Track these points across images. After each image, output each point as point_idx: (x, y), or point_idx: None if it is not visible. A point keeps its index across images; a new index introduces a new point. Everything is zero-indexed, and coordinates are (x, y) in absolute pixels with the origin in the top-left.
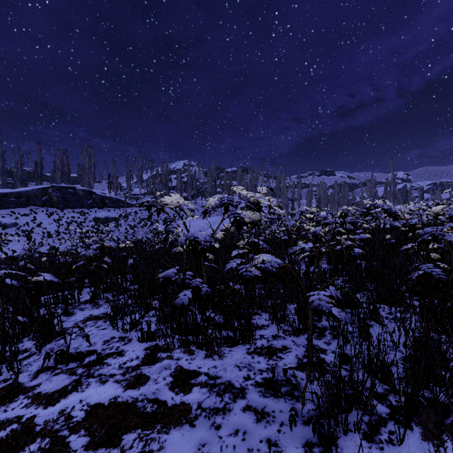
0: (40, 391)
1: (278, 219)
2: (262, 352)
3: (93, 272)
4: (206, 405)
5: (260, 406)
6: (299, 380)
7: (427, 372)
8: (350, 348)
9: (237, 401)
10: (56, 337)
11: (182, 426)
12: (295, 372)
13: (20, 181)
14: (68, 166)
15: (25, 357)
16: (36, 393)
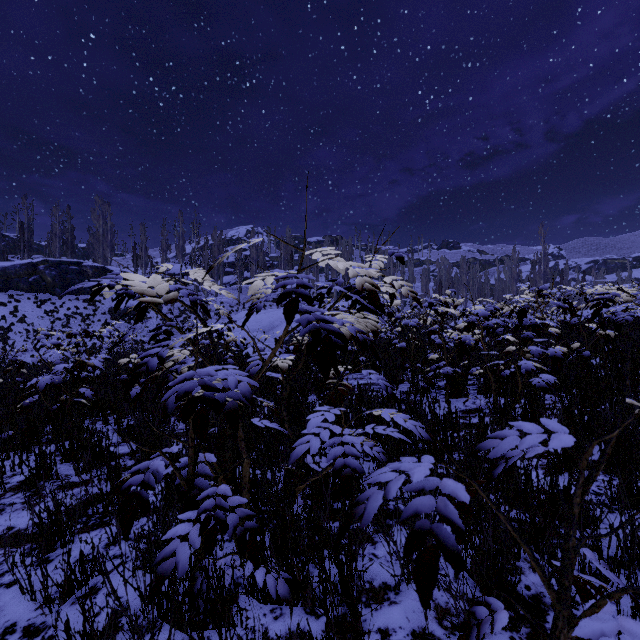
0: None
1: (390, 314)
2: None
3: (55, 415)
4: None
5: None
6: None
7: None
8: None
9: None
10: None
11: None
12: None
13: None
14: (71, 231)
15: None
16: None
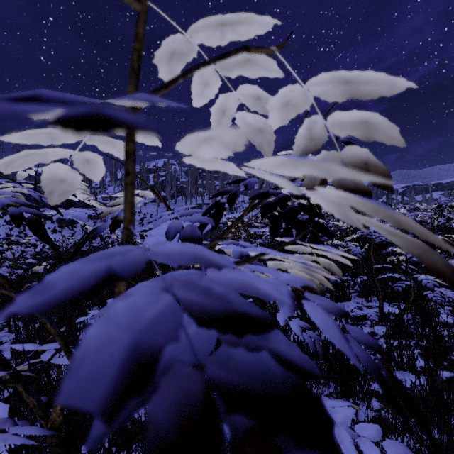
0: None
1: None
2: None
3: None
4: None
5: None
6: None
7: None
8: None
9: None
10: None
11: None
12: None
13: None
14: None
15: None
16: None
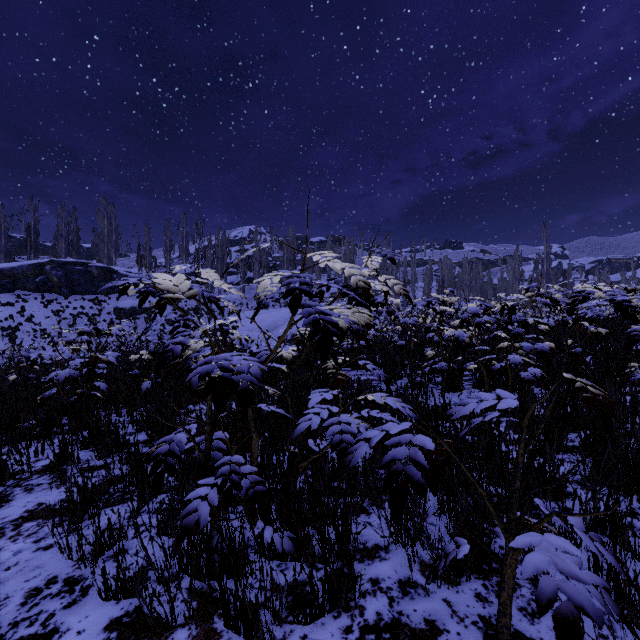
0: None
1: (390, 312)
2: None
3: (72, 407)
4: None
5: None
6: None
7: None
8: None
9: None
10: None
11: None
12: None
13: (5, 254)
14: (77, 232)
15: None
16: None
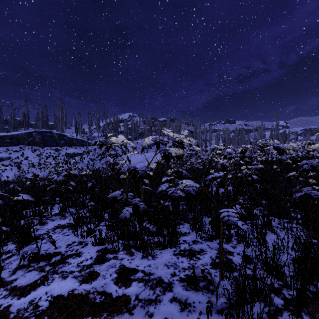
0: (16, 284)
1: (196, 154)
2: (185, 254)
3: (62, 192)
4: (142, 297)
5: (184, 298)
6: (213, 276)
7: (312, 271)
8: (252, 252)
9: (166, 294)
10: (32, 241)
11: (123, 314)
12: (210, 270)
13: (13, 127)
14: (47, 117)
15: (8, 257)
16: (13, 286)
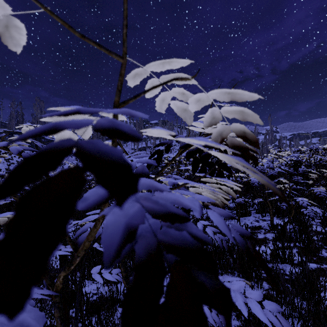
0: None
1: None
2: None
3: None
4: None
5: None
6: None
7: None
8: None
9: None
10: None
11: None
12: None
13: None
14: (22, 116)
15: None
16: None
